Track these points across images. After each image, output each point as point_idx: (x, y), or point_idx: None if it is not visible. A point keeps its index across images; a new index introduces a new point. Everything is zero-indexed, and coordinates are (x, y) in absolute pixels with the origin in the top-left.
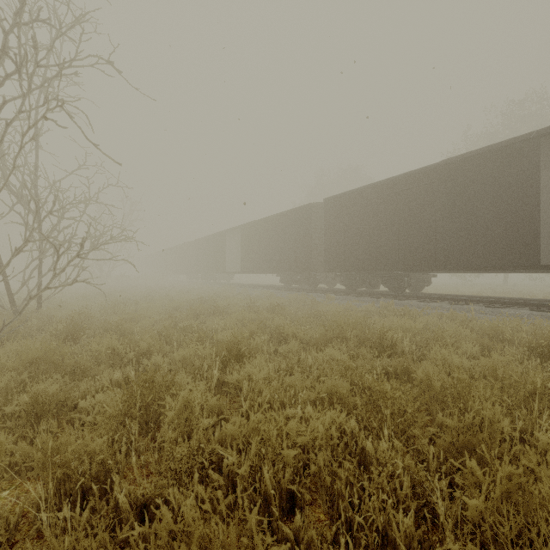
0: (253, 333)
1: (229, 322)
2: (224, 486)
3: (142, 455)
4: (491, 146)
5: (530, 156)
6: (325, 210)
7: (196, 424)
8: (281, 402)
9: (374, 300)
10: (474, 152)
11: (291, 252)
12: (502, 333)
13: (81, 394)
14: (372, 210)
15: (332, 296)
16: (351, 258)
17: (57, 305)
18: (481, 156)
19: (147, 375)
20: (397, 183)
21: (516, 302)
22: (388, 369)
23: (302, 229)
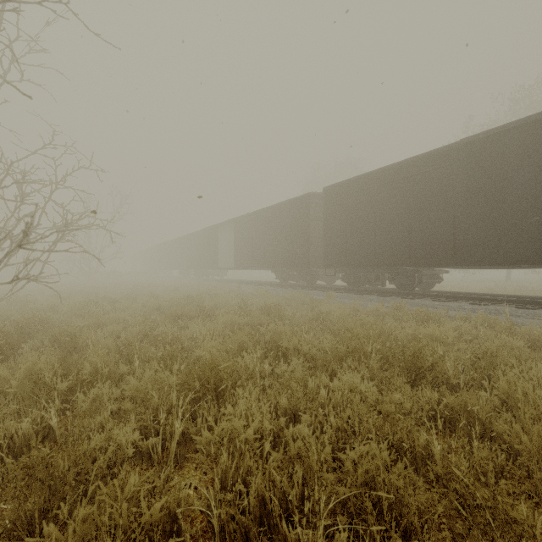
0: (243, 346)
1: (213, 329)
2: None
3: None
4: (526, 119)
5: None
6: (324, 199)
7: None
8: (283, 495)
9: (380, 298)
10: (504, 127)
11: (288, 246)
12: None
13: None
14: (378, 199)
15: (333, 294)
16: (355, 252)
17: (21, 305)
18: (512, 132)
19: (28, 461)
20: (408, 167)
21: None
22: (434, 406)
23: (299, 222)
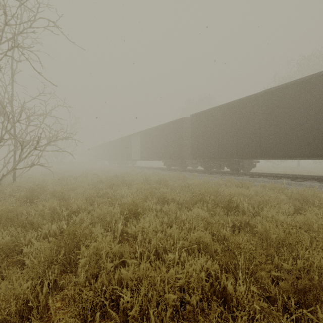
0: (147, 198)
1: (131, 190)
2: (119, 322)
3: (64, 289)
4: (295, 81)
5: (320, 87)
6: (191, 121)
7: (103, 266)
8: (164, 248)
9: (221, 176)
10: (284, 84)
11: (171, 147)
12: (306, 198)
13: (26, 242)
14: (220, 121)
15: (195, 173)
16: (207, 150)
17: (26, 179)
18: (289, 87)
19: (69, 230)
20: (236, 104)
21: (310, 177)
22: (234, 222)
23: (177, 133)
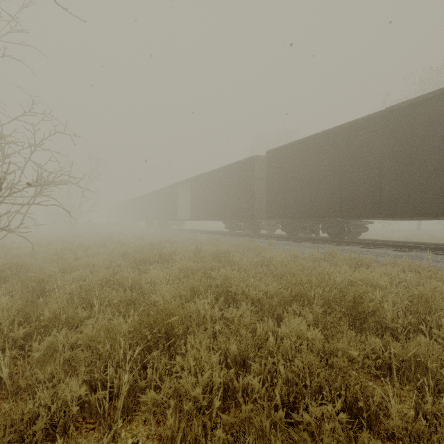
0: (195, 291)
1: (170, 274)
2: None
3: None
4: None
5: None
6: (267, 161)
7: None
8: None
9: (315, 245)
10: (424, 96)
11: (235, 201)
12: None
13: None
14: (313, 160)
15: (274, 241)
16: (293, 206)
17: (5, 251)
18: (432, 100)
19: None
20: (339, 133)
21: None
22: (379, 353)
23: (245, 180)
